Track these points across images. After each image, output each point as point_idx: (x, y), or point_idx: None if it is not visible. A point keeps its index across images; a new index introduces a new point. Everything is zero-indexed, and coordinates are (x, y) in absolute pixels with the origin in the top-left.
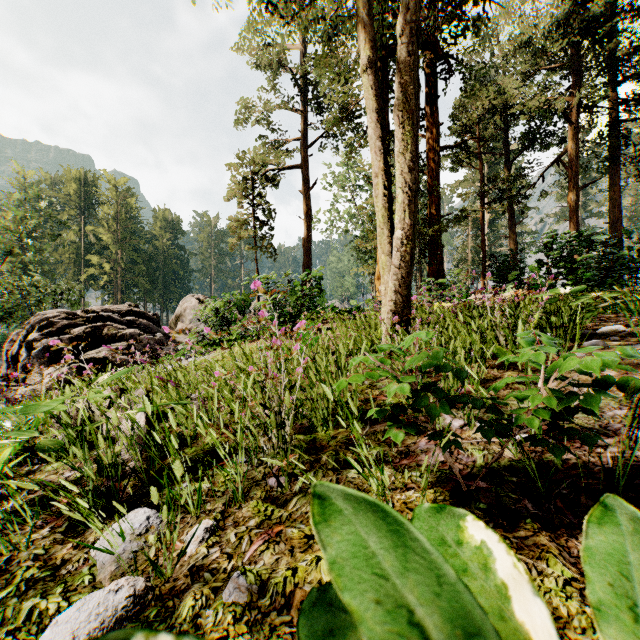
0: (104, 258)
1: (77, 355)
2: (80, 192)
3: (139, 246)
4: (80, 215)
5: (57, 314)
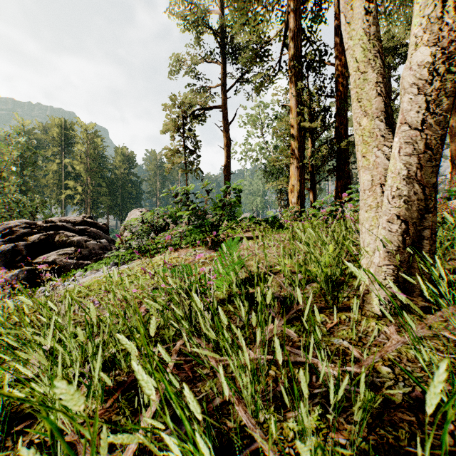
0: (78, 183)
1: (32, 259)
2: (61, 135)
3: (103, 174)
4: (61, 151)
5: (19, 224)
